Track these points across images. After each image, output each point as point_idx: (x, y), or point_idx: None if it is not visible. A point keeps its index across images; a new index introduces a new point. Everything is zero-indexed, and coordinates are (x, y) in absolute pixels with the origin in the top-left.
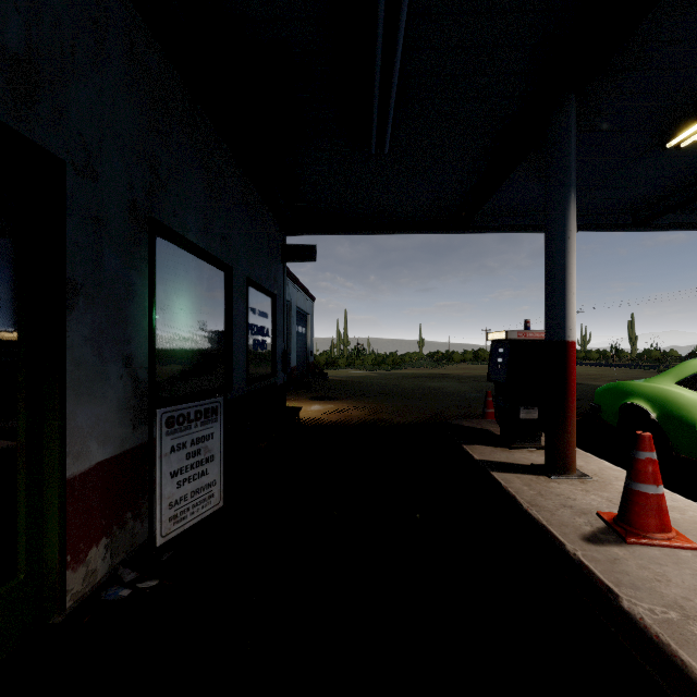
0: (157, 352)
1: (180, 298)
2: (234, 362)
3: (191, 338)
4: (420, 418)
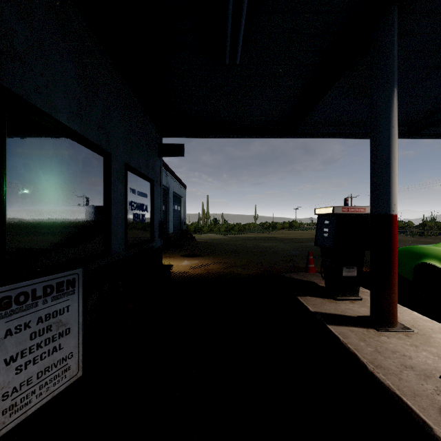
0: (14, 224)
1: (47, 174)
2: (113, 231)
3: (62, 211)
4: (260, 271)
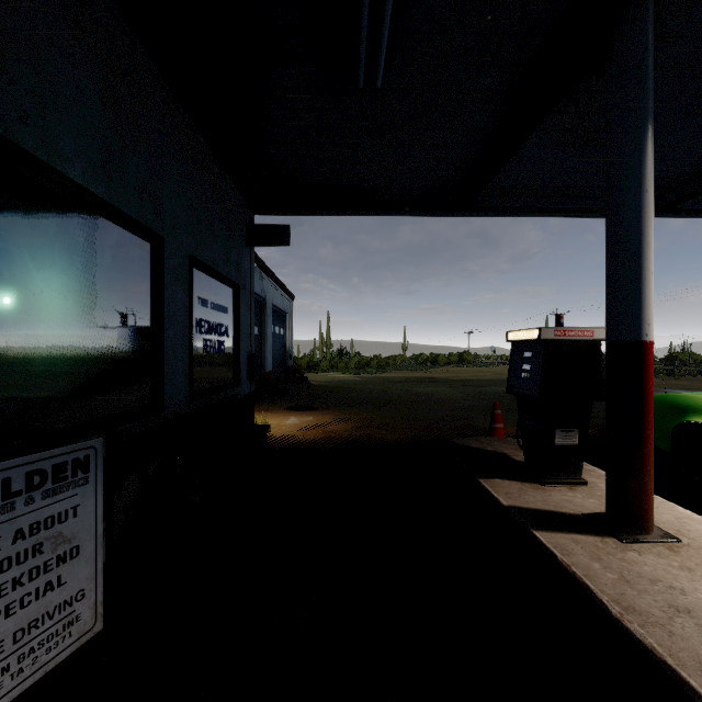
0: None
1: (46, 270)
2: (167, 370)
3: (74, 335)
4: (415, 434)
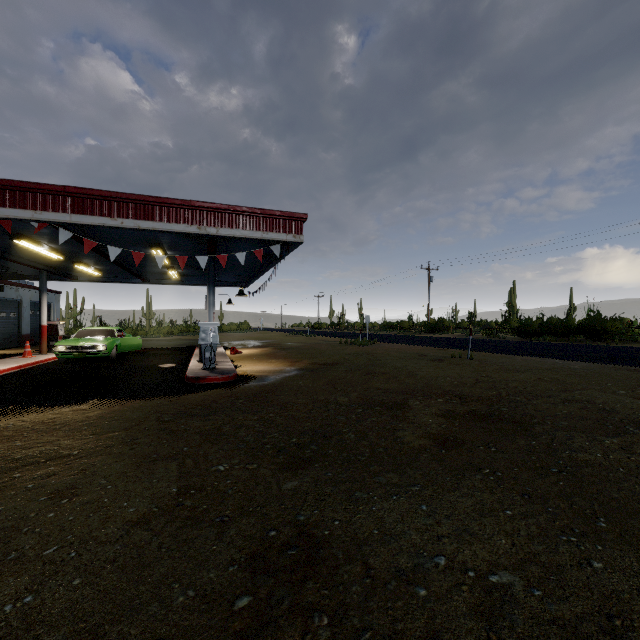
0: None
1: None
2: None
3: None
4: None
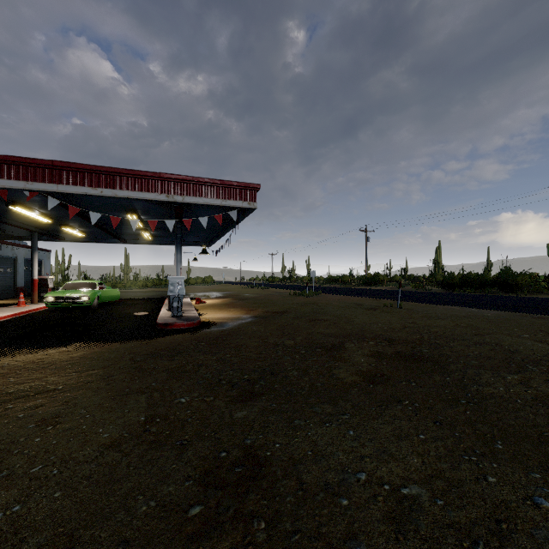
0: None
1: None
2: None
3: None
4: None
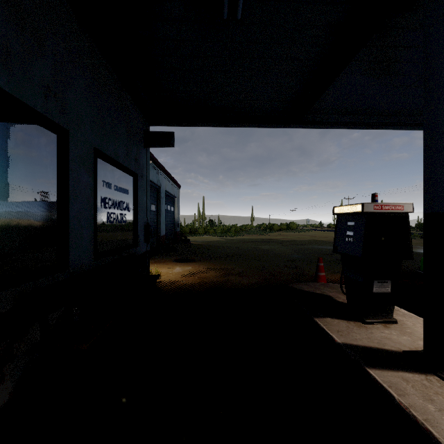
0: None
1: None
2: (73, 236)
3: None
4: (262, 279)
